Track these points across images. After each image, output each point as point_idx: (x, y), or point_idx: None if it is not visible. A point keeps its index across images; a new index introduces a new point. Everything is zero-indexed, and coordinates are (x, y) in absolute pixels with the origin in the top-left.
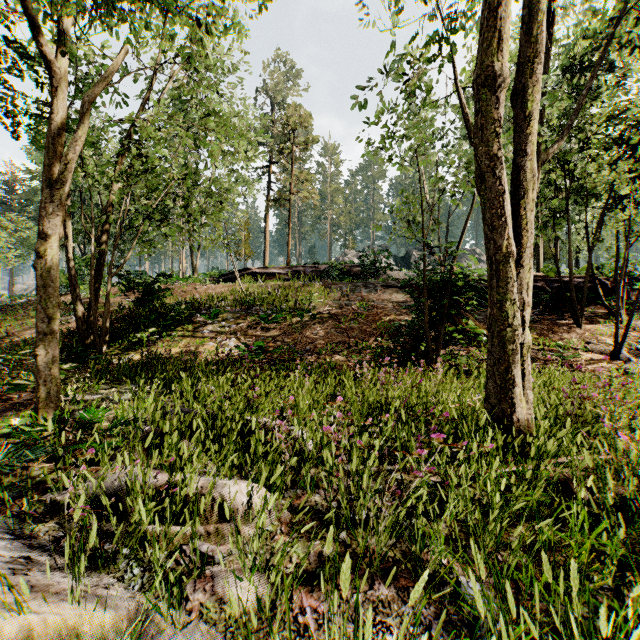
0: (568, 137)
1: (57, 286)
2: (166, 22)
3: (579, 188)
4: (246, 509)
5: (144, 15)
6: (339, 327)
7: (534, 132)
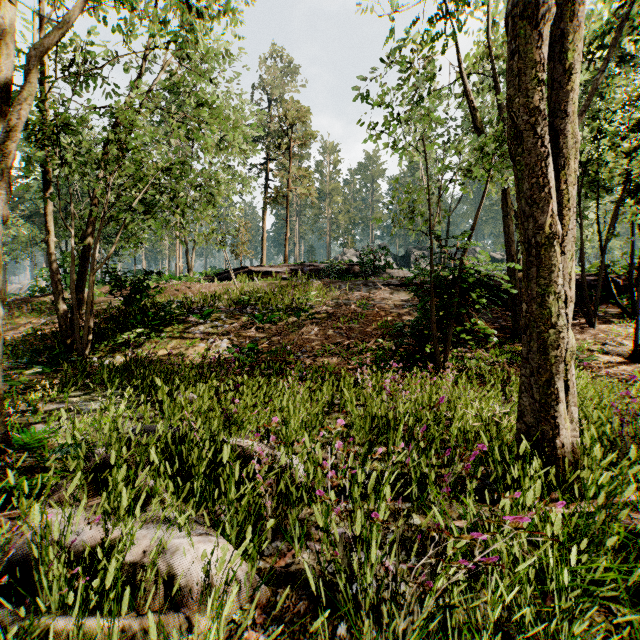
0: (581, 125)
1: (1, 279)
2: (155, 6)
3: (590, 181)
4: (203, 590)
5: None
6: (338, 327)
7: (576, 89)
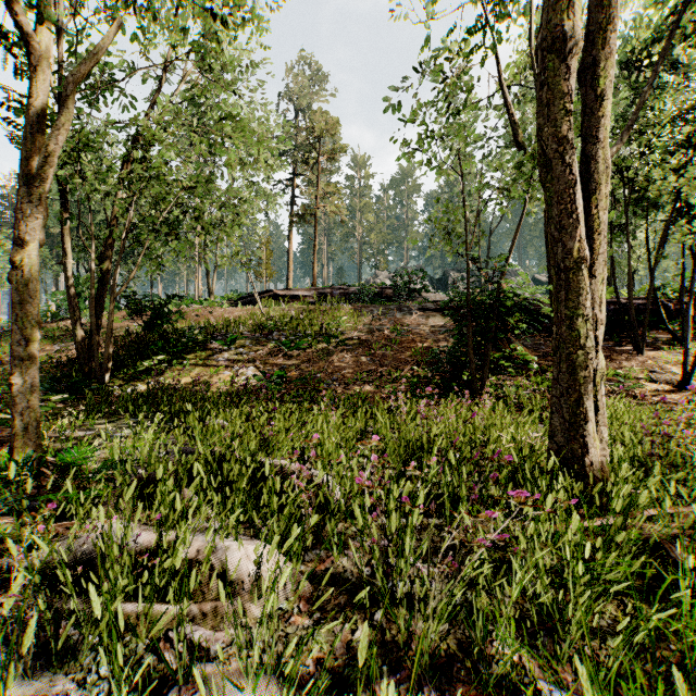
0: (628, 140)
1: (37, 302)
2: (177, 14)
3: (639, 199)
4: (253, 581)
5: (151, 3)
6: (370, 354)
7: (607, 115)
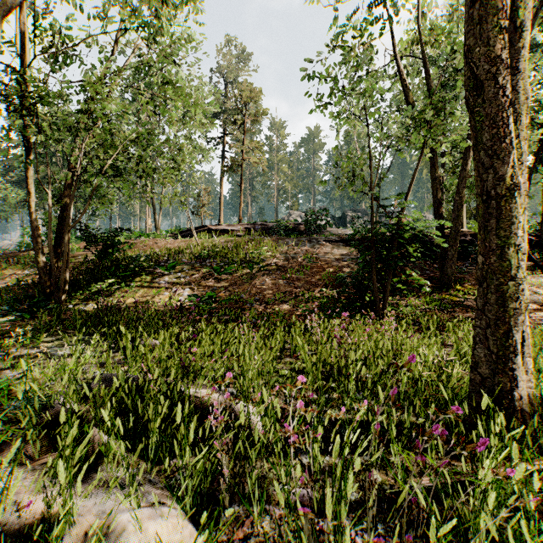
0: None
1: None
2: None
3: None
4: None
5: None
6: (286, 278)
7: (526, 46)
